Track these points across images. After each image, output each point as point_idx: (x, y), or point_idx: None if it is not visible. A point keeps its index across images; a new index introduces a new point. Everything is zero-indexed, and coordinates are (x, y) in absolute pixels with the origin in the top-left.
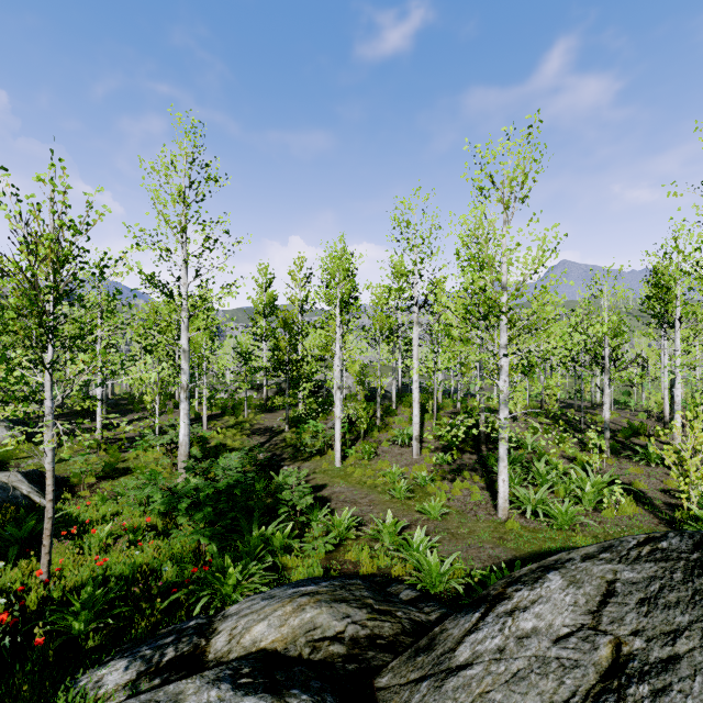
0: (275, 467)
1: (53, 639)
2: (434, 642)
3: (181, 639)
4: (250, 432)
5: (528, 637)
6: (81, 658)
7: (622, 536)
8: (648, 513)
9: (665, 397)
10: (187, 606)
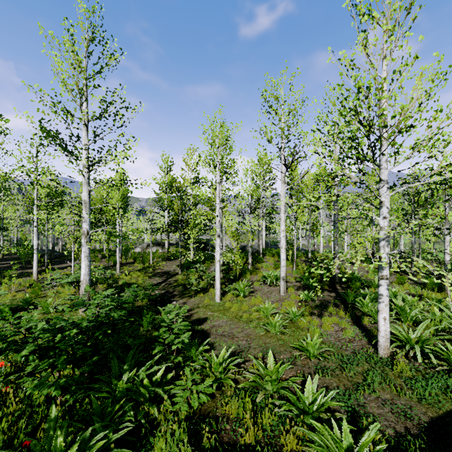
0: (165, 302)
1: None
2: None
3: None
4: (152, 274)
5: None
6: None
7: None
8: None
9: None
10: None
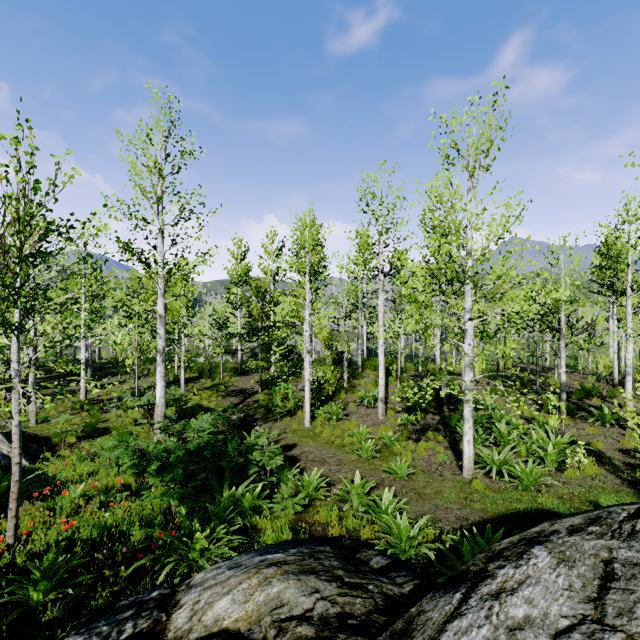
0: (247, 427)
1: (8, 612)
2: (411, 626)
3: (141, 614)
4: (225, 393)
5: (522, 629)
6: (36, 633)
7: (587, 497)
8: (610, 473)
9: (614, 360)
10: (152, 573)
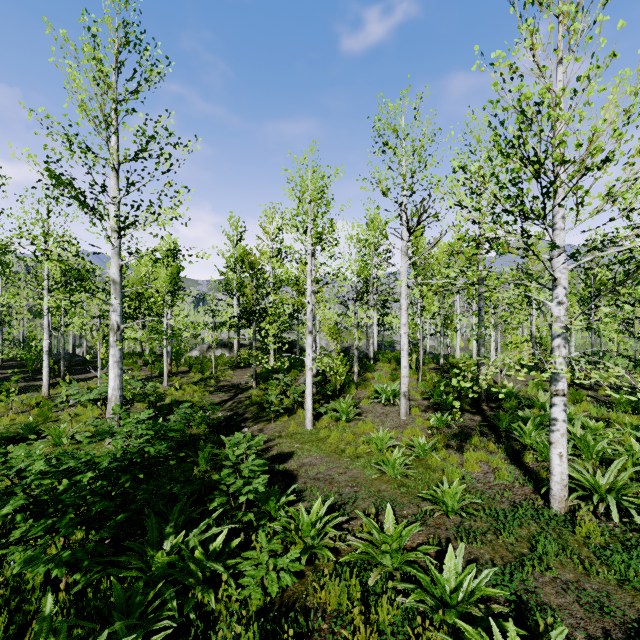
0: (233, 429)
1: None
2: None
3: None
4: (214, 388)
5: None
6: None
7: None
8: None
9: None
10: None
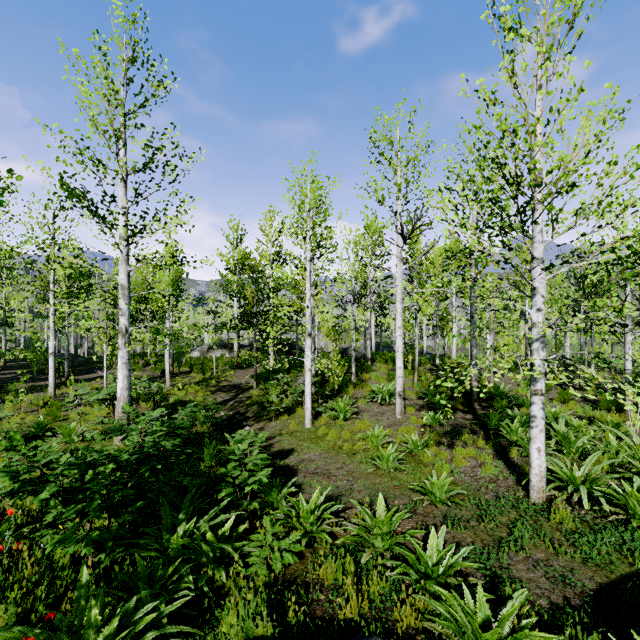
0: (235, 427)
1: None
2: None
3: None
4: (216, 389)
5: None
6: None
7: None
8: None
9: None
10: None
